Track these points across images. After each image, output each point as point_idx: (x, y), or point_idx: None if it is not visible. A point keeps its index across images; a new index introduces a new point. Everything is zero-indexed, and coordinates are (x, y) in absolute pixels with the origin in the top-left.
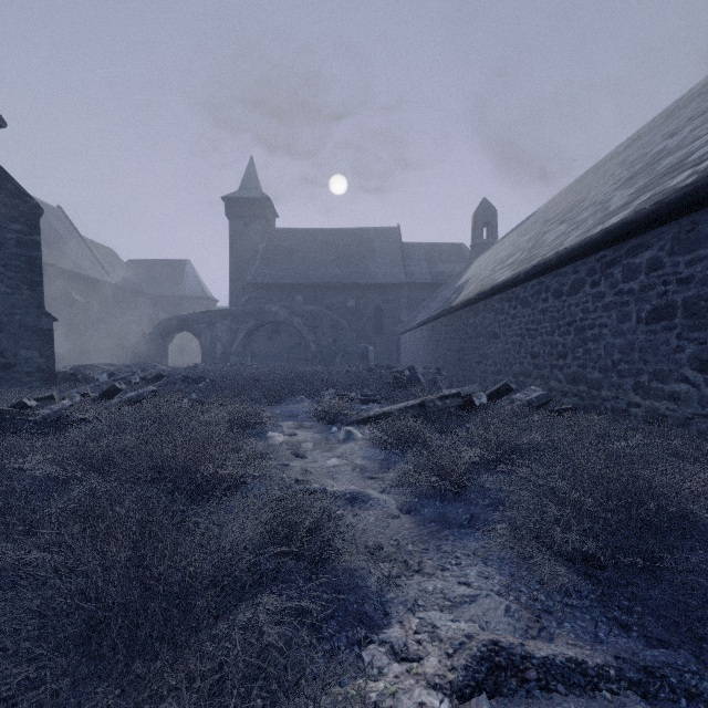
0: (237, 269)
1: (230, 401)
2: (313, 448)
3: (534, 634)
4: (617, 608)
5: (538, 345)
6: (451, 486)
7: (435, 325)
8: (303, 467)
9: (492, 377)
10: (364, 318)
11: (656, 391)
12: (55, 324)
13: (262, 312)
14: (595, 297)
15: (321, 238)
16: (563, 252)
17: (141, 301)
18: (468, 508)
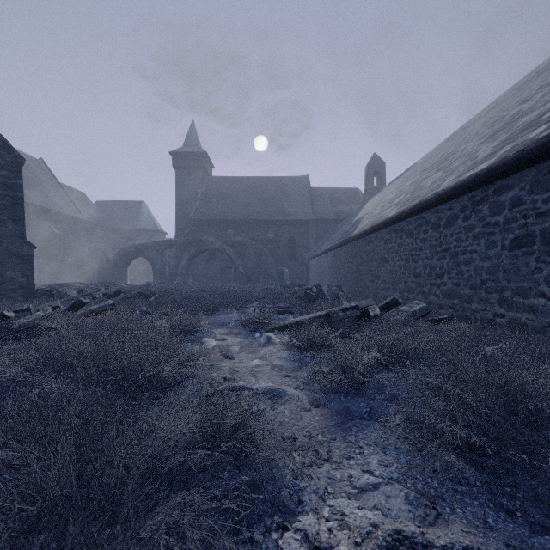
0: (181, 208)
1: (173, 312)
2: (240, 351)
3: (432, 521)
4: (501, 495)
5: (419, 267)
6: (353, 383)
7: (336, 252)
8: (231, 367)
9: (382, 293)
10: (281, 246)
11: (518, 304)
12: (38, 251)
13: (201, 242)
14: (467, 228)
15: (247, 184)
16: (440, 193)
17: (106, 233)
18: (367, 402)
